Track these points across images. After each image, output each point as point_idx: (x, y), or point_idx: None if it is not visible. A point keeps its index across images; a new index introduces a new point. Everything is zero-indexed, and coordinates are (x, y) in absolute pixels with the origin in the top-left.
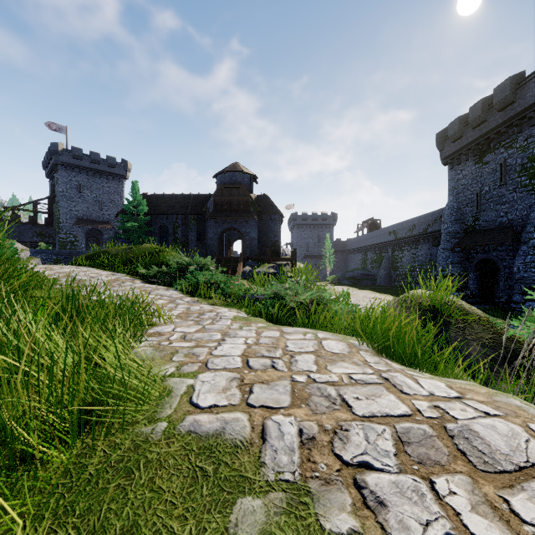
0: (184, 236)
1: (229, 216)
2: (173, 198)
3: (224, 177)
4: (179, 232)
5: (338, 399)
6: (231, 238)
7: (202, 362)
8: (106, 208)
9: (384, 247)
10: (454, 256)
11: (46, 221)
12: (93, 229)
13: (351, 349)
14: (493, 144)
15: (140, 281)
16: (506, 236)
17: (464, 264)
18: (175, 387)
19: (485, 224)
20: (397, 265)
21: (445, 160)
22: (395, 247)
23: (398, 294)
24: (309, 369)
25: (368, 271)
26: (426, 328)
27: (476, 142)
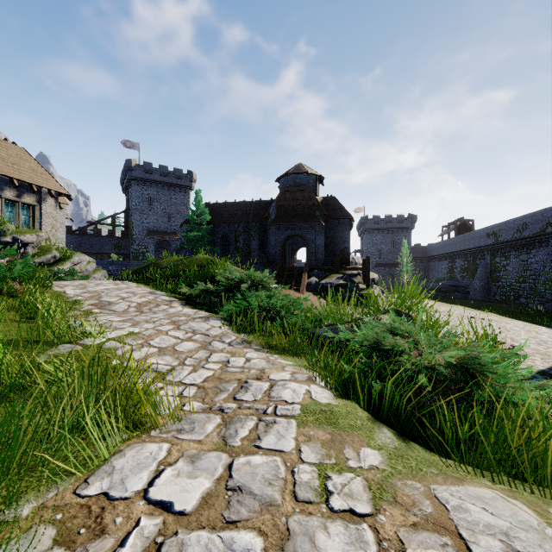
0: (245, 245)
1: (292, 222)
2: (235, 206)
3: (287, 180)
4: (240, 241)
5: None
6: (295, 246)
7: None
8: (173, 219)
9: (479, 252)
10: None
11: (122, 233)
12: (162, 240)
13: None
14: None
15: (179, 303)
16: None
17: None
18: None
19: None
20: (498, 275)
21: None
22: (496, 253)
23: (505, 312)
24: None
25: (457, 281)
26: None
27: None
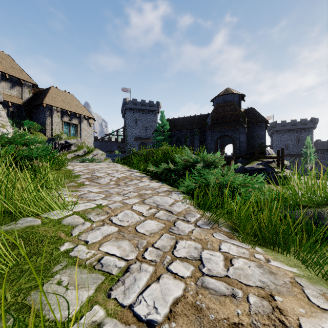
0: (191, 143)
1: (223, 127)
2: (184, 119)
3: (218, 100)
4: (188, 141)
5: None
6: (223, 143)
7: None
8: (148, 130)
9: None
10: None
11: (121, 140)
12: (142, 143)
13: None
14: None
15: (148, 178)
16: None
17: None
18: None
19: None
20: None
21: None
22: None
23: None
24: None
25: None
26: None
27: None
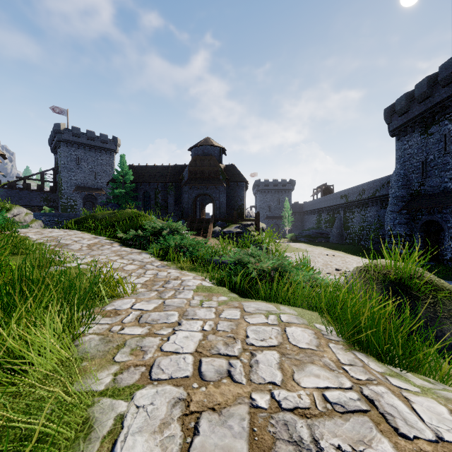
0: (163, 201)
1: (201, 184)
2: (154, 168)
3: (197, 150)
4: (159, 197)
5: (314, 451)
6: (204, 202)
7: (147, 365)
8: (100, 177)
9: (336, 209)
10: (401, 217)
11: (51, 188)
12: (89, 195)
13: (319, 341)
14: (438, 117)
15: (118, 244)
16: (450, 200)
17: (410, 225)
18: (100, 420)
19: (430, 189)
20: (348, 225)
21: (393, 132)
22: (346, 209)
23: (349, 251)
24: (273, 380)
25: (322, 230)
26: (404, 316)
27: (422, 115)
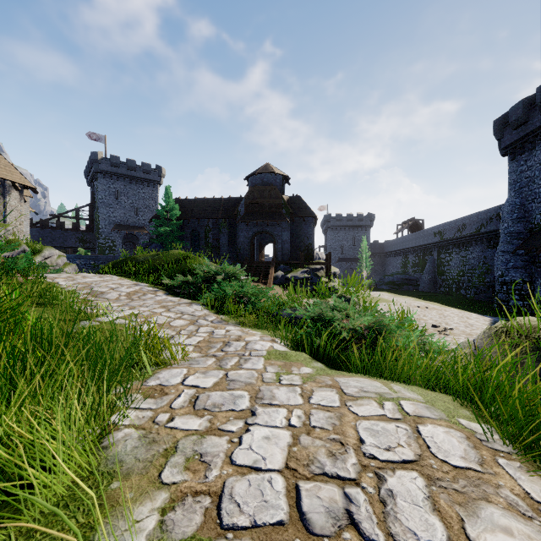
0: (215, 241)
1: (260, 219)
2: (204, 202)
3: (255, 179)
4: (210, 236)
5: None
6: (263, 242)
7: (213, 493)
8: (142, 214)
9: (427, 249)
10: (516, 259)
11: (87, 227)
12: (129, 234)
13: (480, 453)
14: None
15: (163, 292)
16: None
17: (529, 269)
18: None
19: None
20: (443, 269)
21: (505, 150)
22: (441, 250)
23: (446, 302)
24: (432, 539)
25: (409, 275)
26: None
27: None
